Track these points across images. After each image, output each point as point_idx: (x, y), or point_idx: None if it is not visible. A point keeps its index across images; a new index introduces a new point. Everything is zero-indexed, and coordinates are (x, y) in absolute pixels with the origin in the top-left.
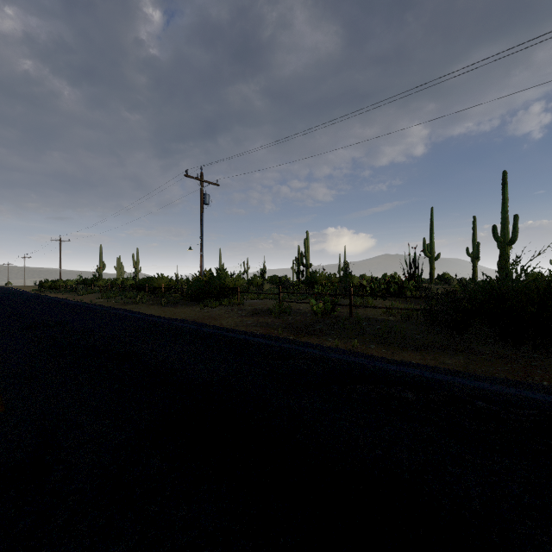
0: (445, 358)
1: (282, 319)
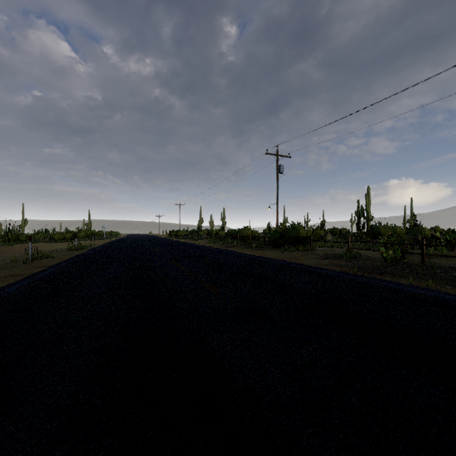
0: None
1: (353, 262)
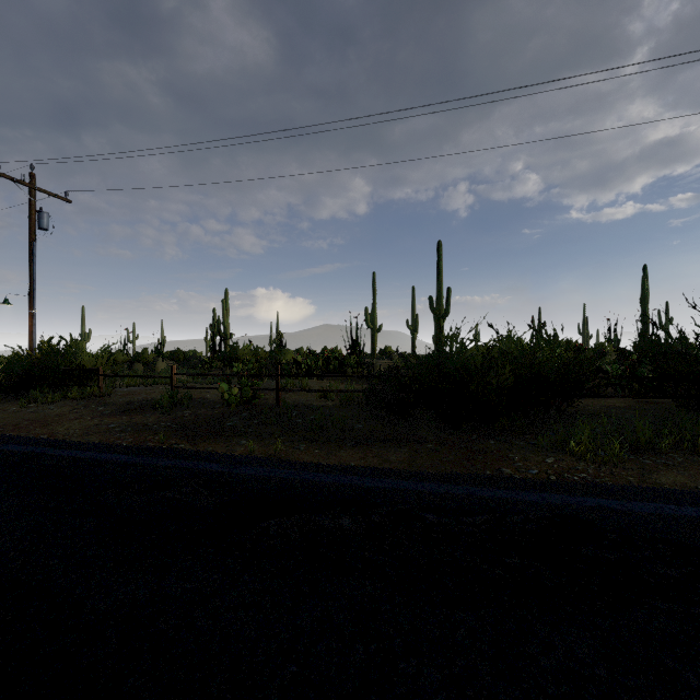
0: (389, 453)
1: (174, 415)
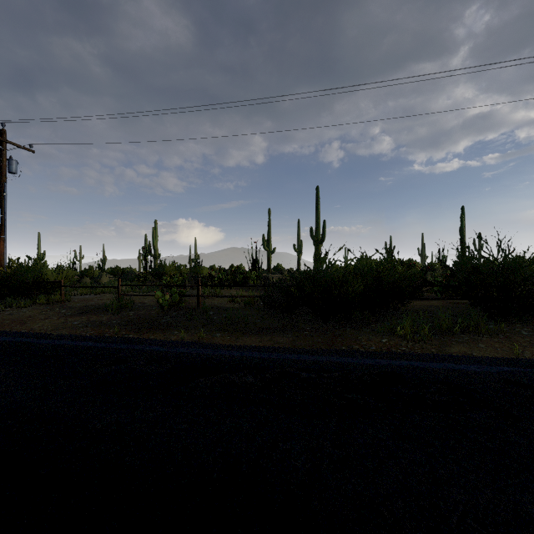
0: (279, 338)
1: (122, 315)
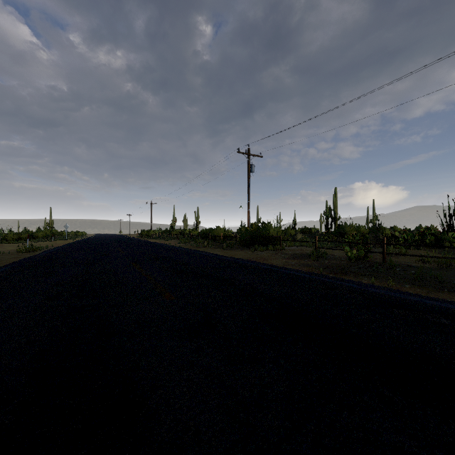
0: None
1: (319, 262)
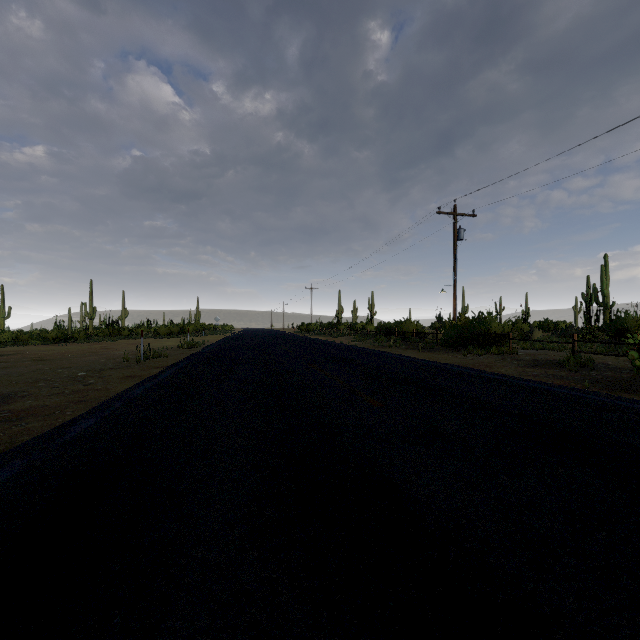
0: None
1: (581, 373)
